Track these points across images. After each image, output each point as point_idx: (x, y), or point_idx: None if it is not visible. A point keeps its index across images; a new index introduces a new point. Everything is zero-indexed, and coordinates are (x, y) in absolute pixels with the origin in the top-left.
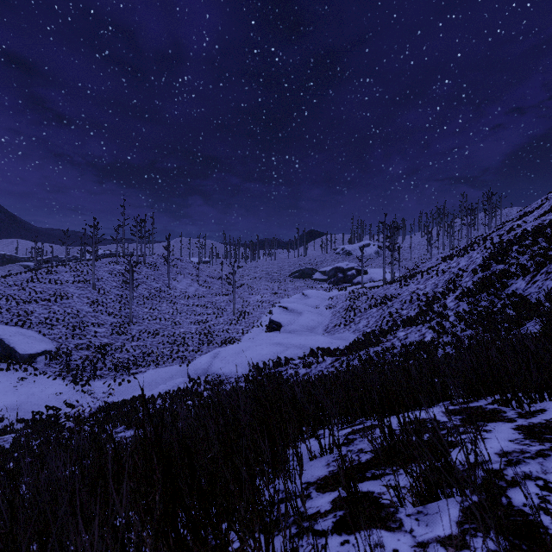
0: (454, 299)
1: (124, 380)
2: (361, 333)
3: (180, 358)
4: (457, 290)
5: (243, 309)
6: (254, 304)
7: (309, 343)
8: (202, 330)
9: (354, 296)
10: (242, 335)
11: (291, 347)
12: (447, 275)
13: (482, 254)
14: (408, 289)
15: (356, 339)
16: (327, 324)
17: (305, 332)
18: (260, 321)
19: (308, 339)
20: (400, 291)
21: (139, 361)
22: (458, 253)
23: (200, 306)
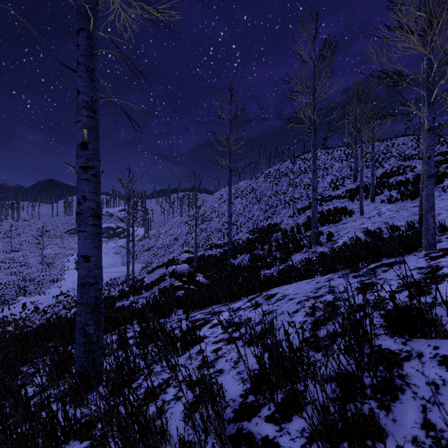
0: (177, 246)
1: (10, 308)
2: (143, 263)
3: (34, 293)
4: (178, 243)
5: (45, 260)
6: (50, 256)
7: (122, 270)
8: (24, 278)
9: (130, 246)
10: (62, 276)
11: (114, 272)
12: (174, 236)
13: (185, 228)
14: (159, 242)
15: (141, 265)
16: (122, 262)
17: (112, 267)
18: (66, 267)
19: (120, 268)
20: (156, 243)
21: (1, 300)
22: (177, 225)
23: (2, 262)
